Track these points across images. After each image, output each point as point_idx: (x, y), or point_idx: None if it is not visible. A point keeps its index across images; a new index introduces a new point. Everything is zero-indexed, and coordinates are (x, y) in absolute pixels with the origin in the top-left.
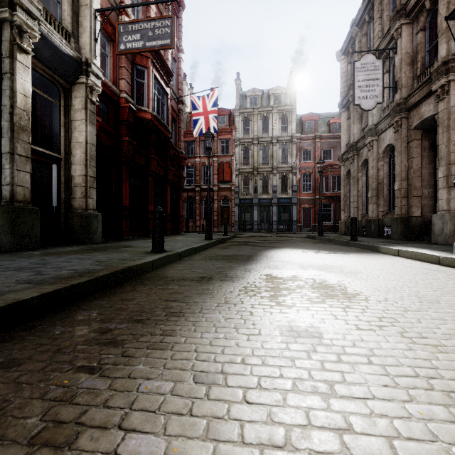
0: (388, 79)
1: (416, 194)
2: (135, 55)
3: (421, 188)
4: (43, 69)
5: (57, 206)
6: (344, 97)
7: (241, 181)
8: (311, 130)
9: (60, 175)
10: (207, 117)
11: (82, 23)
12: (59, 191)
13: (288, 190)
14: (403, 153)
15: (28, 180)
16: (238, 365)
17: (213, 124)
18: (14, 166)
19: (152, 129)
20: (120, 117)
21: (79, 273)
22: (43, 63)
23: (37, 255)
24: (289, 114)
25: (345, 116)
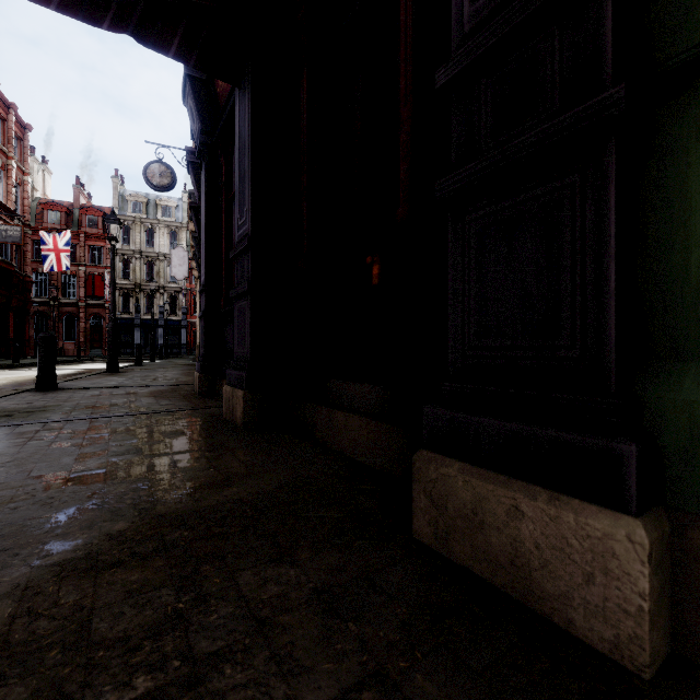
0: None
1: None
2: None
3: None
4: None
5: None
6: None
7: (119, 298)
8: None
9: None
10: (59, 255)
11: None
12: None
13: (178, 312)
14: None
15: None
16: None
17: (65, 261)
18: None
19: None
20: None
21: None
22: None
23: None
24: (180, 231)
25: None
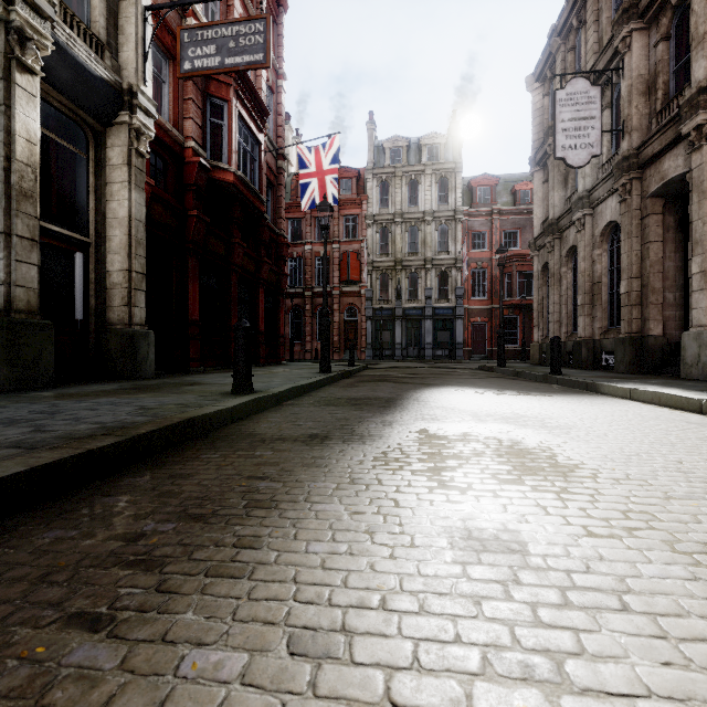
0: (609, 118)
1: (656, 300)
2: (209, 80)
3: (662, 290)
4: (61, 100)
5: (84, 319)
6: (538, 148)
7: (376, 281)
8: (485, 201)
9: (87, 269)
10: (323, 180)
11: (123, 28)
12: (86, 295)
13: (449, 296)
14: (634, 236)
15: (34, 278)
16: (374, 612)
17: (332, 190)
18: (12, 254)
19: (236, 199)
20: (185, 179)
21: (107, 429)
22: (60, 91)
23: (45, 398)
24: (451, 175)
25: (540, 178)
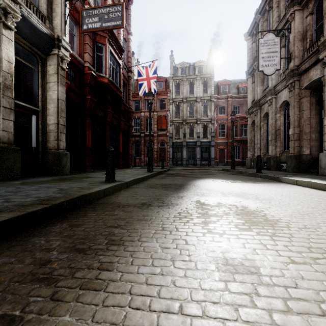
0: (284, 52)
1: (306, 138)
2: (96, 35)
3: (309, 133)
4: (25, 43)
5: (36, 147)
6: (250, 67)
7: (174, 129)
8: (224, 92)
9: (38, 123)
10: (149, 82)
11: (55, 9)
12: (37, 135)
13: (208, 136)
14: (296, 107)
15: (11, 127)
16: (176, 316)
17: (153, 86)
18: (0, 115)
19: (108, 90)
20: (84, 81)
21: (41, 200)
22: (25, 38)
23: (15, 184)
24: (209, 80)
25: (251, 81)
